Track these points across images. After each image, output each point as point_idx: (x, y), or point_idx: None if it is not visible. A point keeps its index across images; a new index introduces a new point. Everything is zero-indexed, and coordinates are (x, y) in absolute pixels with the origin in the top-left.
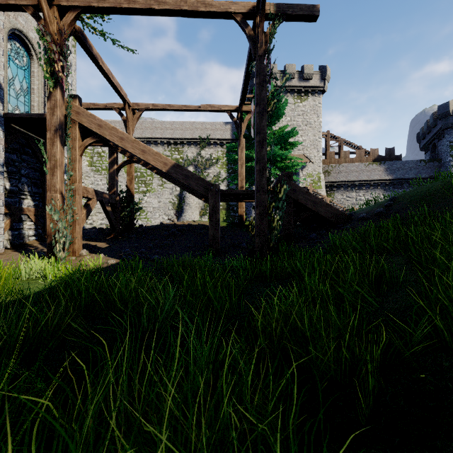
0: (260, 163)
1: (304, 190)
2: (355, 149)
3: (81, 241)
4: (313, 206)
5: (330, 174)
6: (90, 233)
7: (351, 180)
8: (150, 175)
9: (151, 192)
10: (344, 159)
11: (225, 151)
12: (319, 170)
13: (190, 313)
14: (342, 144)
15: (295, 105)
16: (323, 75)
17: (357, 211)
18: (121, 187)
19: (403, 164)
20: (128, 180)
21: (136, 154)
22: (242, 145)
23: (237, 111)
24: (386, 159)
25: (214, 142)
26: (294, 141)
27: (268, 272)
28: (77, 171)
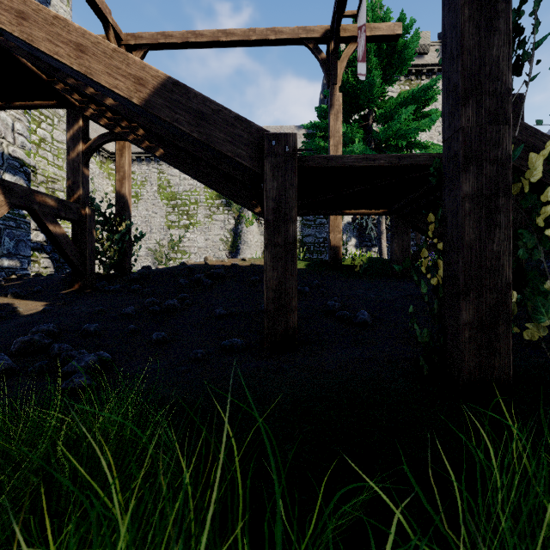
0: None
1: None
2: None
3: None
4: None
5: None
6: (44, 281)
7: None
8: (194, 203)
9: (196, 226)
10: None
11: None
12: None
13: None
14: None
15: None
16: None
17: None
18: (156, 221)
19: None
20: (119, 181)
21: (59, 57)
22: (337, 106)
23: (327, 40)
24: None
25: None
26: (432, 111)
27: None
28: None
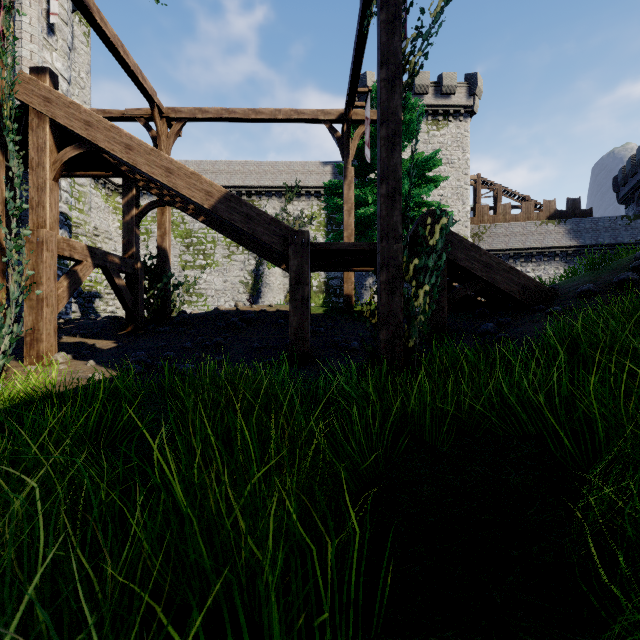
0: (389, 181)
1: (468, 241)
2: (520, 202)
3: (54, 336)
4: (485, 272)
5: (481, 239)
6: (96, 324)
7: (514, 247)
8: (211, 242)
9: (213, 266)
10: (503, 216)
11: (323, 205)
12: (466, 232)
13: (140, 638)
14: (499, 194)
15: (429, 135)
16: (472, 88)
17: (560, 284)
18: None
19: (595, 223)
20: (160, 236)
21: (154, 176)
22: (350, 177)
23: (342, 121)
24: (567, 216)
25: (307, 192)
26: (435, 176)
27: (428, 413)
28: (47, 208)
